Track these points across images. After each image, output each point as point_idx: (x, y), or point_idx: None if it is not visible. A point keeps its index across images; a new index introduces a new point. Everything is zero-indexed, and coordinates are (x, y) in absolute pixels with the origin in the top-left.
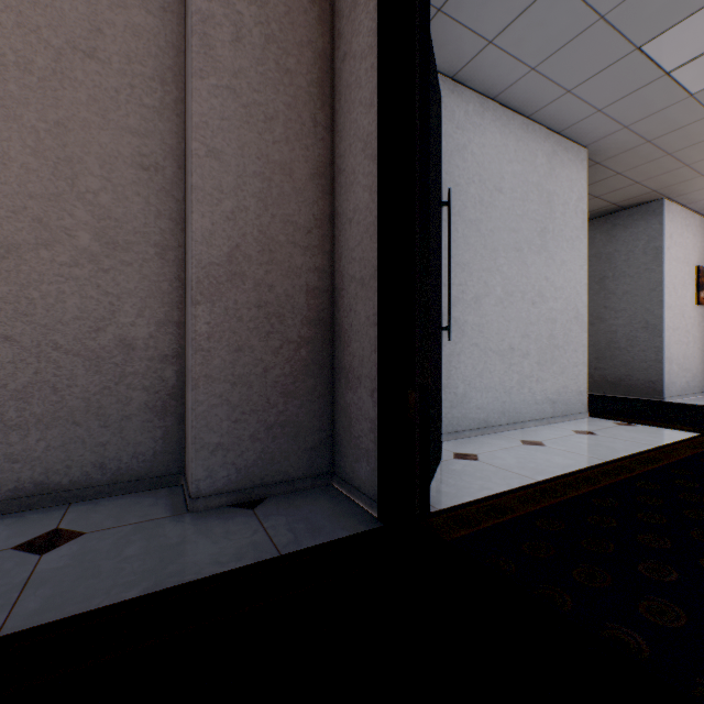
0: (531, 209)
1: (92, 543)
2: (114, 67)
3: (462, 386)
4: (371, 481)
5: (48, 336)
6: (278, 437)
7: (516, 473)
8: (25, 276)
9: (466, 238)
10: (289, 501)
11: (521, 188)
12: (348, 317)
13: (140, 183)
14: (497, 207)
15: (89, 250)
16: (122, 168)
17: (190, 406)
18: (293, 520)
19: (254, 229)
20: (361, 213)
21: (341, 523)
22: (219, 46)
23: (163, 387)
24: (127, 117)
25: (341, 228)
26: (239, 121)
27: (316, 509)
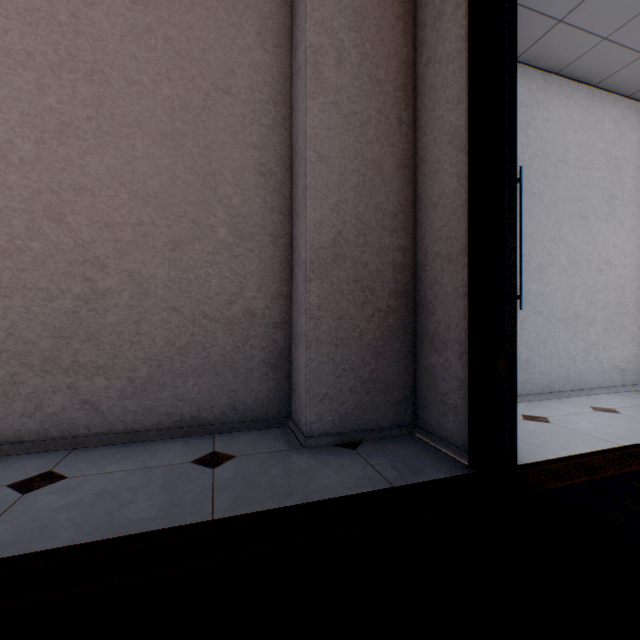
0: (598, 177)
1: (244, 464)
2: (242, 98)
3: (525, 352)
4: (459, 432)
5: (200, 307)
6: (370, 391)
7: (595, 437)
8: (186, 263)
9: (529, 210)
10: (382, 445)
11: (587, 157)
12: (432, 289)
13: (259, 186)
14: (561, 178)
15: (225, 241)
16: (247, 176)
17: (304, 363)
18: (392, 461)
19: (352, 217)
20: (447, 198)
21: (436, 466)
22: (326, 71)
23: (275, 348)
24: (250, 136)
25: (424, 211)
26: (340, 129)
27: (408, 454)
